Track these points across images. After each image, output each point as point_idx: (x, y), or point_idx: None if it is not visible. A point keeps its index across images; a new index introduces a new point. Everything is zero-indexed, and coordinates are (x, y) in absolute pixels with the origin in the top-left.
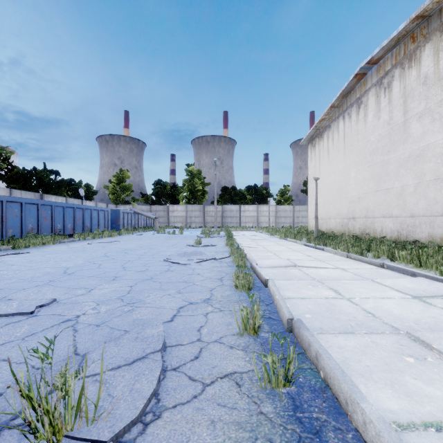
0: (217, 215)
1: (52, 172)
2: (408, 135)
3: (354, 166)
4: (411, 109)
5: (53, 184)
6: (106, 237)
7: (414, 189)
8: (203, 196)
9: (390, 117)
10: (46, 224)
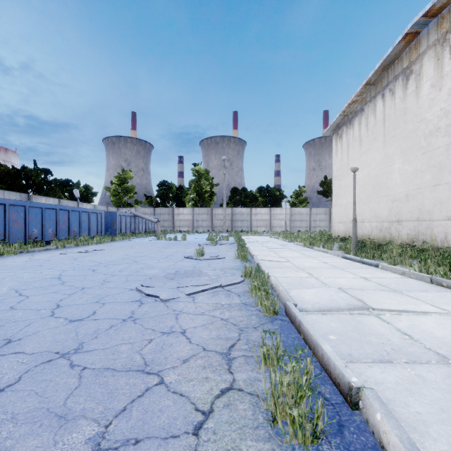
0: (226, 219)
1: (43, 171)
2: None
3: (399, 155)
4: None
5: (43, 184)
6: (95, 243)
7: None
8: (211, 198)
9: None
10: (16, 229)
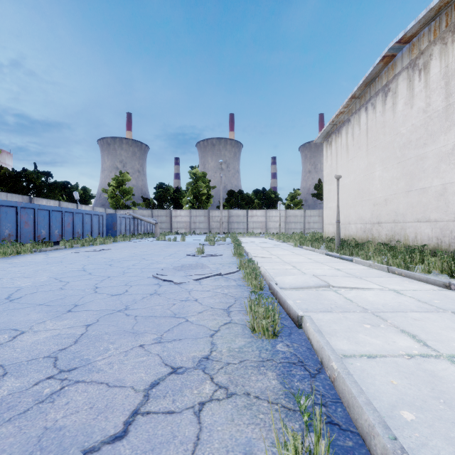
0: (223, 221)
1: (43, 174)
2: (451, 123)
3: (379, 163)
4: None
5: (44, 186)
6: (99, 244)
7: None
8: (208, 200)
9: (426, 103)
10: (27, 230)
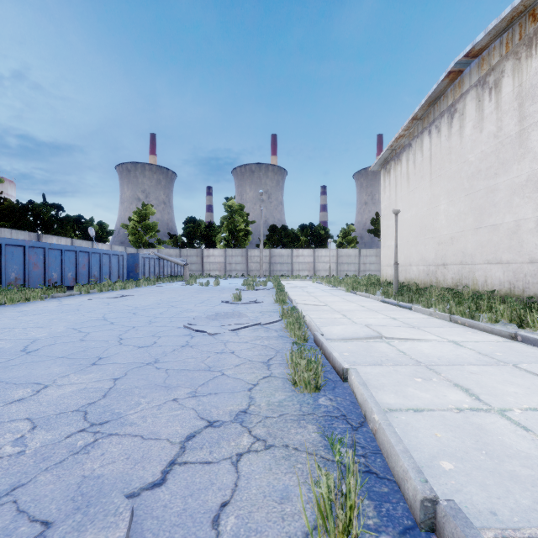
0: (264, 261)
1: (53, 207)
2: (525, 150)
3: (444, 196)
4: (531, 114)
5: (54, 221)
6: (119, 289)
7: (535, 224)
8: (246, 237)
9: (497, 127)
10: (36, 273)
